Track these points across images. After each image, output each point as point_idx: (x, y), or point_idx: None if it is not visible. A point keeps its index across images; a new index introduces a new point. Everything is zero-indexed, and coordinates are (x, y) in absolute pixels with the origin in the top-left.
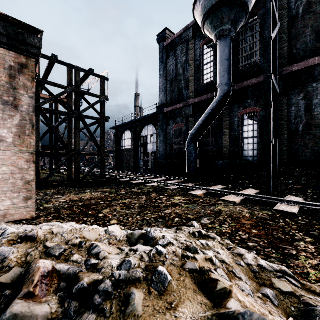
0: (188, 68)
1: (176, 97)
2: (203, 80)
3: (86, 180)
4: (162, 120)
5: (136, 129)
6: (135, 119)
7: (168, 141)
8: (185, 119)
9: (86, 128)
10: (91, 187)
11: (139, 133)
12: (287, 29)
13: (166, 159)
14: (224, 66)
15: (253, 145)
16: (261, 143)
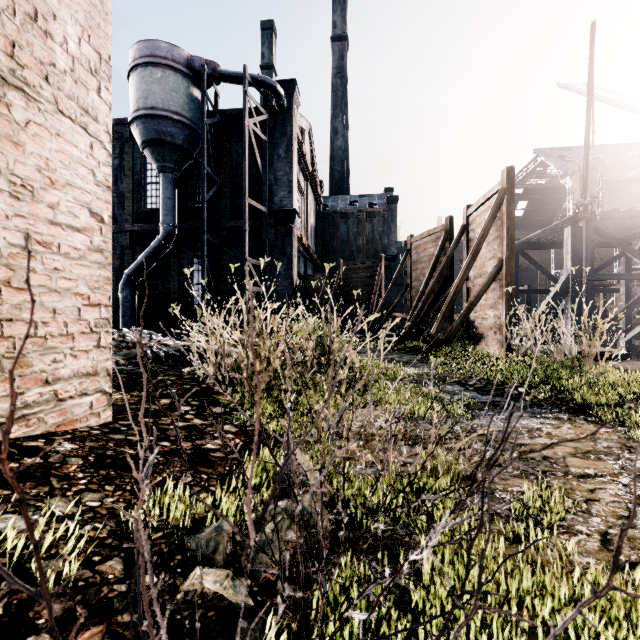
0: (124, 179)
1: None
2: (146, 203)
3: None
4: None
5: None
6: None
7: None
8: (118, 249)
9: None
10: None
11: None
12: (230, 185)
13: None
14: (167, 205)
15: None
16: (210, 291)
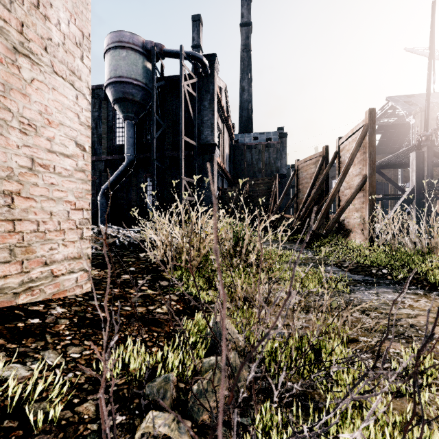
0: (101, 125)
1: None
2: (116, 141)
3: None
4: None
5: None
6: None
7: None
8: (98, 172)
9: None
10: None
11: None
12: (171, 127)
13: None
14: (129, 142)
15: None
16: (158, 200)
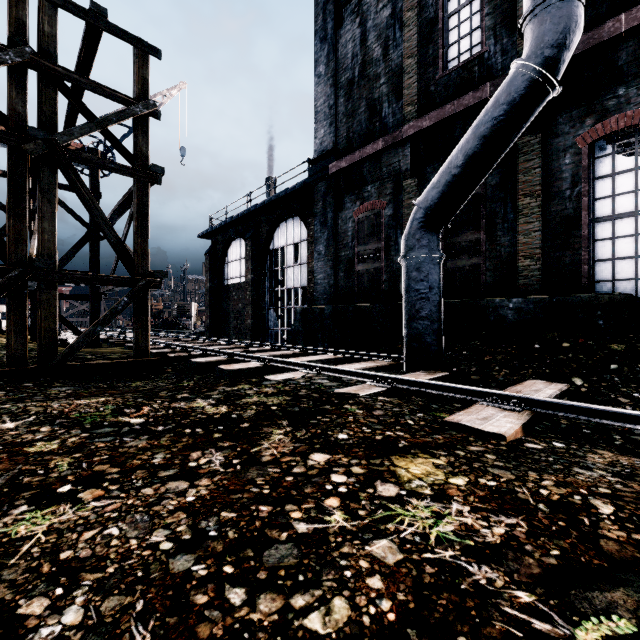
0: (399, 37)
1: (362, 127)
2: (445, 62)
3: (96, 361)
4: (323, 197)
5: (259, 233)
6: (254, 206)
7: (339, 253)
8: (389, 185)
9: (78, 195)
10: (86, 383)
11: (266, 241)
12: None
13: (334, 304)
14: None
15: (635, 241)
16: None
